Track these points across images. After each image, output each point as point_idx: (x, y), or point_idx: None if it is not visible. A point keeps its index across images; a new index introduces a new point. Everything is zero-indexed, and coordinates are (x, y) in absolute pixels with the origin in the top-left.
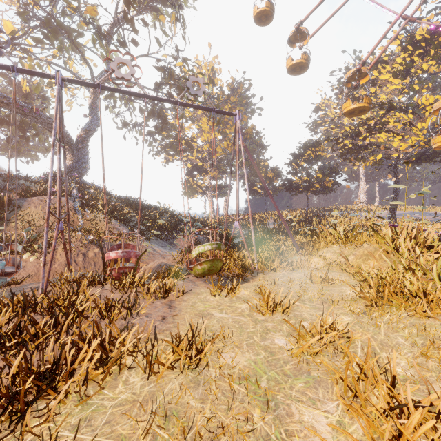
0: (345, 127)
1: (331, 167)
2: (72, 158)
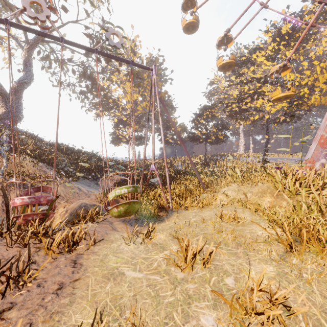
0: (233, 94)
1: (222, 124)
2: (5, 107)
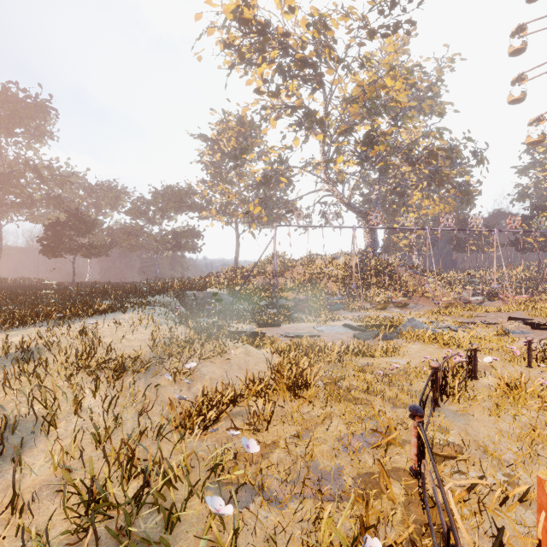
0: None
1: None
2: (371, 238)
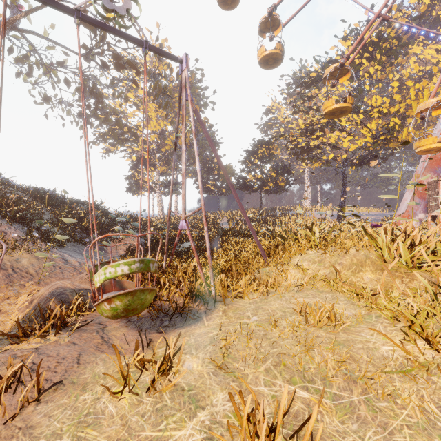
0: (300, 124)
1: (283, 167)
2: None
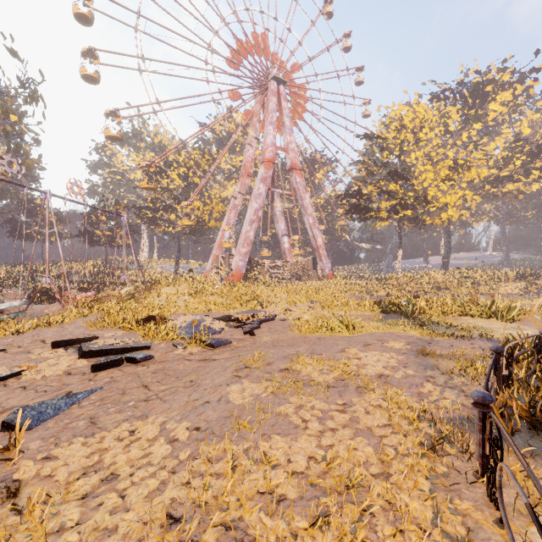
0: (150, 203)
1: (130, 226)
2: None
